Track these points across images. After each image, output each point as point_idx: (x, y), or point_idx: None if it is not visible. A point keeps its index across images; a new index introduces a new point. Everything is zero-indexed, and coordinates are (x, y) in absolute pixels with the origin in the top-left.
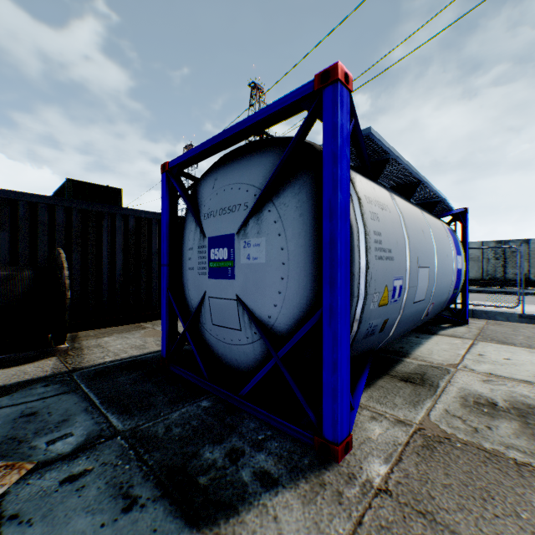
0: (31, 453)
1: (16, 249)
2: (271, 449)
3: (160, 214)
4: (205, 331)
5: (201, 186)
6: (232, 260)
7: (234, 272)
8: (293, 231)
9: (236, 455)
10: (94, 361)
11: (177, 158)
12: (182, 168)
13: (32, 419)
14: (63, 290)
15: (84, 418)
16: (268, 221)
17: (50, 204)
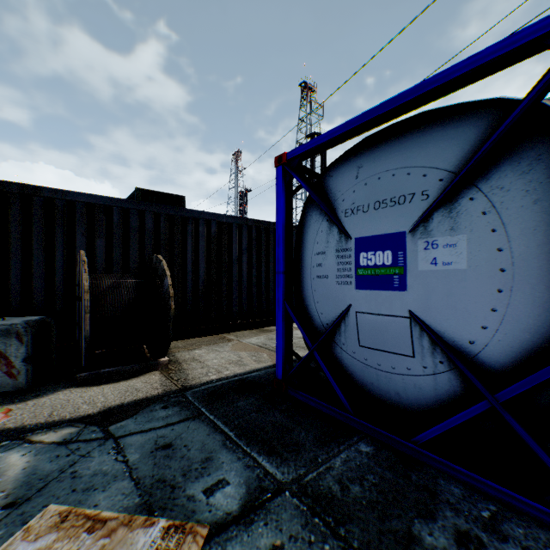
0: (192, 507)
1: (110, 256)
2: (519, 539)
3: (239, 218)
4: (342, 353)
5: (332, 178)
6: (401, 266)
7: (405, 282)
8: (521, 225)
9: (472, 544)
10: (199, 378)
11: (301, 146)
12: (303, 159)
13: (169, 453)
14: (165, 299)
15: (228, 457)
16: (470, 213)
17: (140, 210)
